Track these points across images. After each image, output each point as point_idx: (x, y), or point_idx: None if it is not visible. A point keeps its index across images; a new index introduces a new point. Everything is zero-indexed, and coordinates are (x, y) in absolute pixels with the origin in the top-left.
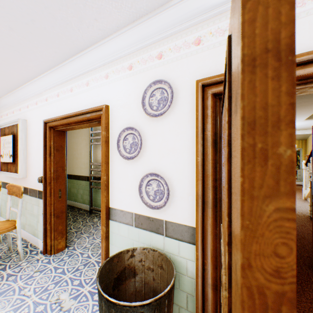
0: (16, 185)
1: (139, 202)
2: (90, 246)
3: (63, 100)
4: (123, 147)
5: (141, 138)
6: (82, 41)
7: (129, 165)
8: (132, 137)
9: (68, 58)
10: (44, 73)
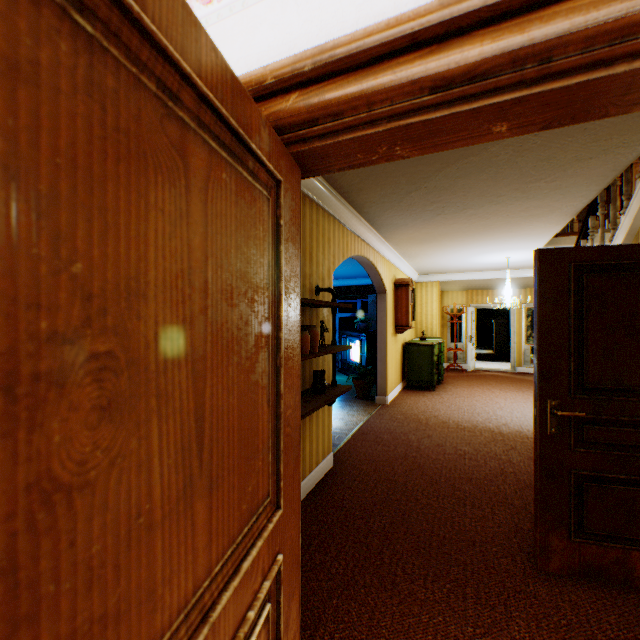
0: None
1: None
2: None
3: None
4: None
5: None
6: None
7: None
8: None
9: None
10: None
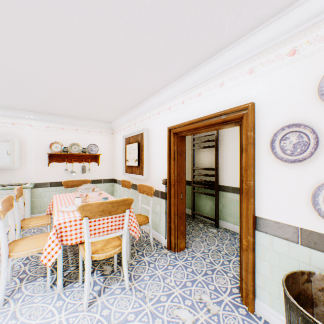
0: (146, 185)
1: (308, 215)
2: (208, 252)
3: (189, 106)
4: (280, 149)
5: (315, 136)
6: (226, 40)
7: (289, 169)
8: (295, 135)
9: (201, 63)
10: (170, 84)
